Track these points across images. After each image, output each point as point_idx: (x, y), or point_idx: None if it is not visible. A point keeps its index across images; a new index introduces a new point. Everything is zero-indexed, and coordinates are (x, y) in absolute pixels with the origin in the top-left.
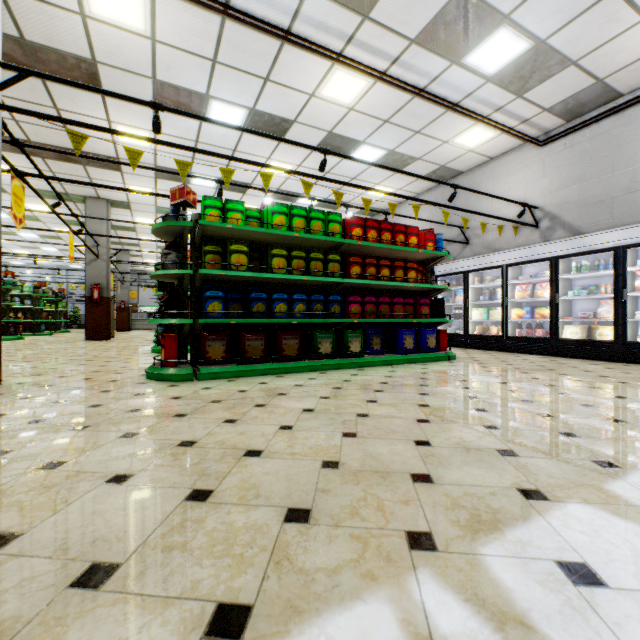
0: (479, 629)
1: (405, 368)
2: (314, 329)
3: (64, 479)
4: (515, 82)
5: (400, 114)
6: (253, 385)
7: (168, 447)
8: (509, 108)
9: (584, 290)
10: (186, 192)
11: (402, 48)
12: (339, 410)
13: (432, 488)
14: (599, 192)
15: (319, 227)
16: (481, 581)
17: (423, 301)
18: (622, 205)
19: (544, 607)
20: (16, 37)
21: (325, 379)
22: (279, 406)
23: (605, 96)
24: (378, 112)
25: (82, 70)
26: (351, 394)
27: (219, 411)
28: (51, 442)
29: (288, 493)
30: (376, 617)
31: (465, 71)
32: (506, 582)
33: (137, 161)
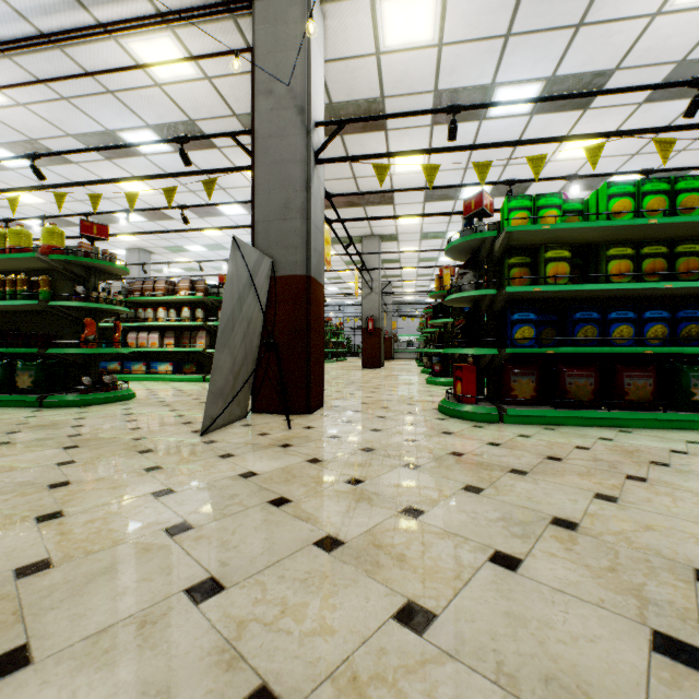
0: None
1: None
2: (680, 363)
3: (435, 537)
4: None
5: None
6: (591, 440)
7: (538, 522)
8: None
9: None
10: (483, 199)
11: None
12: None
13: None
14: None
15: (693, 203)
16: None
17: None
18: None
19: None
20: (326, 104)
21: None
22: (676, 486)
23: None
24: None
25: (371, 112)
26: None
27: (571, 476)
28: (394, 479)
29: None
30: None
31: None
32: None
33: (433, 177)
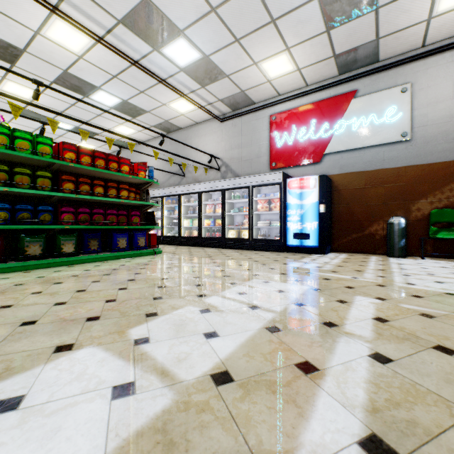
0: None
1: (113, 262)
2: (22, 234)
3: None
4: (198, 77)
5: (125, 74)
6: None
7: None
8: (199, 93)
9: (237, 209)
10: None
11: (113, 23)
12: None
13: None
14: (246, 155)
15: (26, 146)
16: None
17: (134, 213)
18: (255, 163)
19: None
20: None
21: (19, 277)
22: None
23: (248, 101)
24: (106, 67)
25: None
26: (25, 289)
27: None
28: None
29: None
30: None
31: (165, 58)
32: None
33: None
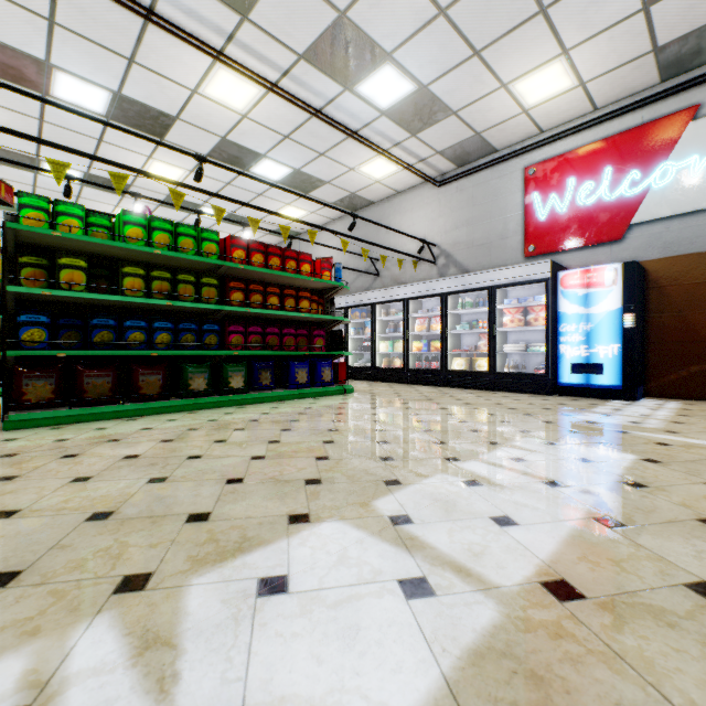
0: (115, 660)
1: (292, 404)
2: (185, 363)
3: None
4: (408, 121)
5: (301, 132)
6: (84, 432)
7: None
8: (406, 145)
9: (467, 325)
10: None
11: (291, 61)
12: (171, 454)
13: (200, 526)
14: (481, 236)
15: (190, 245)
16: (164, 612)
17: (318, 332)
18: (497, 249)
19: (207, 624)
20: None
21: (188, 420)
22: (96, 455)
23: (484, 149)
24: (276, 125)
25: None
26: (203, 435)
27: (1, 467)
28: None
29: (9, 556)
30: None
31: (359, 100)
32: (190, 607)
33: None
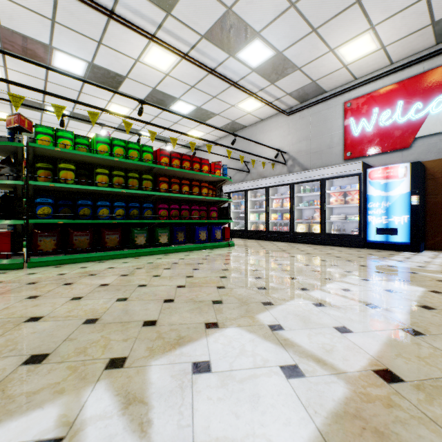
0: (111, 410)
1: (197, 253)
2: (132, 227)
3: None
4: (269, 74)
5: (201, 83)
6: (74, 269)
7: None
8: (268, 90)
9: (307, 203)
10: (20, 119)
11: (197, 40)
12: (128, 283)
13: (152, 329)
14: (316, 146)
15: (135, 155)
16: (137, 381)
17: (212, 208)
18: (326, 155)
19: (164, 390)
20: None
21: (135, 262)
22: (83, 283)
23: (318, 91)
24: (186, 80)
25: None
26: (146, 272)
27: (29, 290)
28: None
29: (41, 344)
30: (43, 417)
31: (239, 62)
32: (152, 379)
33: None
